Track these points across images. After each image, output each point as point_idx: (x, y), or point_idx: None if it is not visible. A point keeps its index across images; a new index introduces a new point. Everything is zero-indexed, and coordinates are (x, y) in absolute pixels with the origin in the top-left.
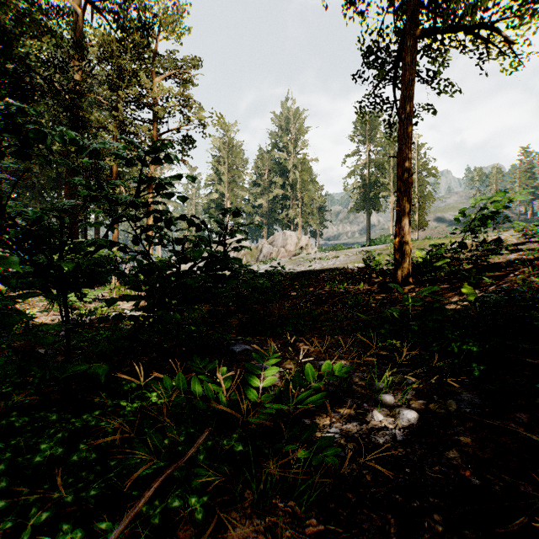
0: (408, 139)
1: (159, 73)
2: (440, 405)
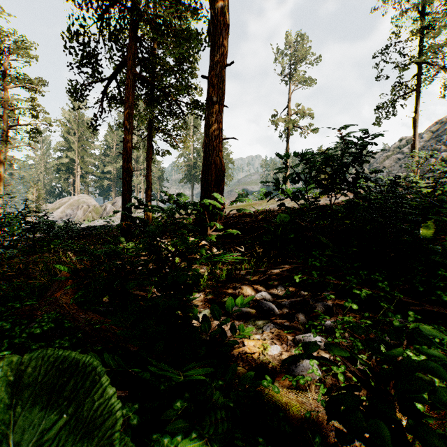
0: (149, 169)
1: (11, 82)
2: None
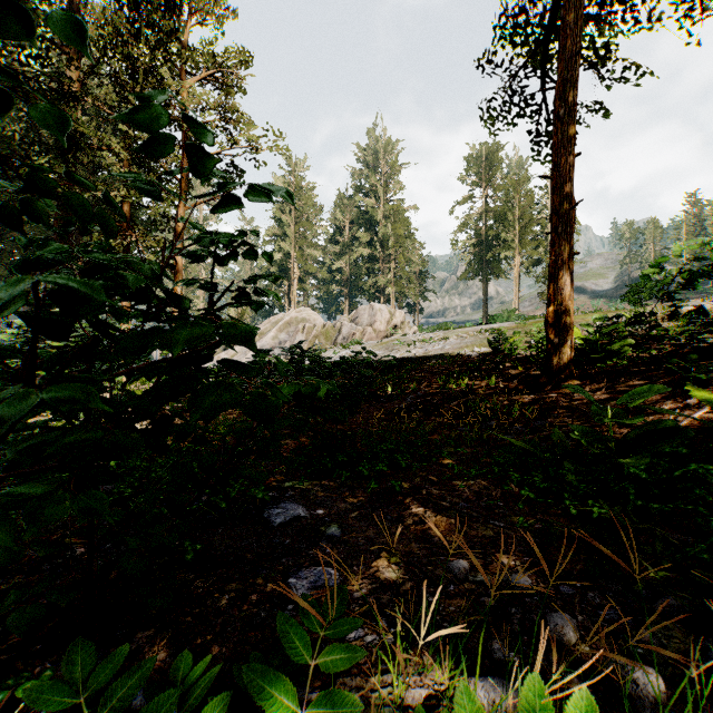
0: (569, 148)
1: (192, 74)
2: None
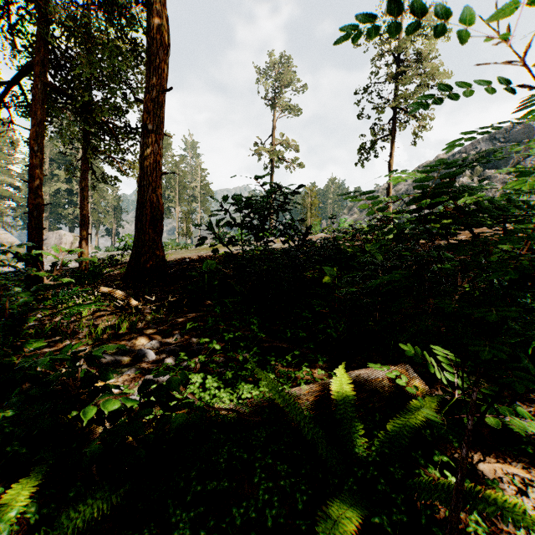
0: (85, 200)
1: None
2: None
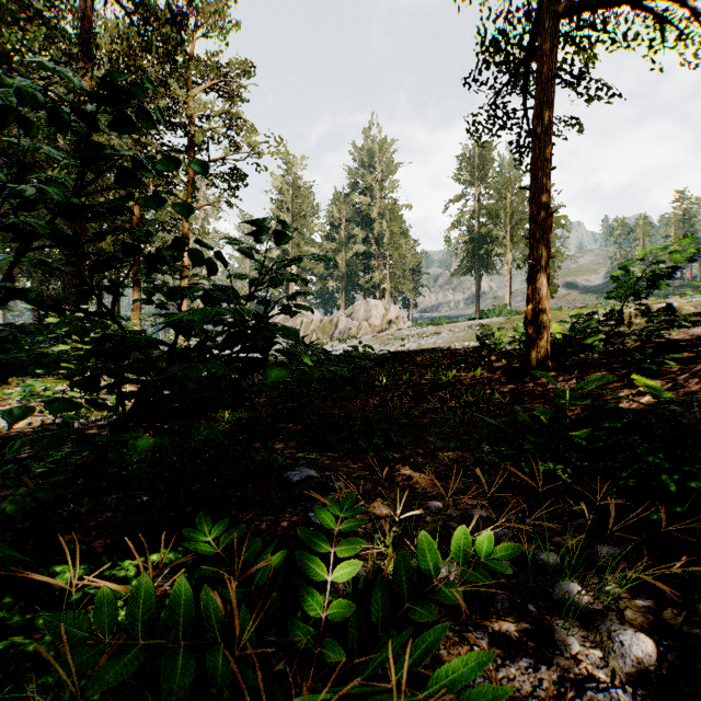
0: (545, 163)
1: (197, 83)
2: (687, 615)
